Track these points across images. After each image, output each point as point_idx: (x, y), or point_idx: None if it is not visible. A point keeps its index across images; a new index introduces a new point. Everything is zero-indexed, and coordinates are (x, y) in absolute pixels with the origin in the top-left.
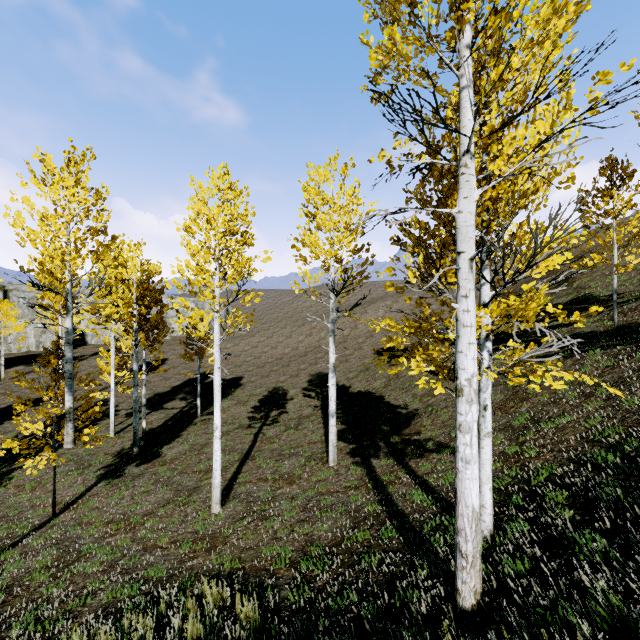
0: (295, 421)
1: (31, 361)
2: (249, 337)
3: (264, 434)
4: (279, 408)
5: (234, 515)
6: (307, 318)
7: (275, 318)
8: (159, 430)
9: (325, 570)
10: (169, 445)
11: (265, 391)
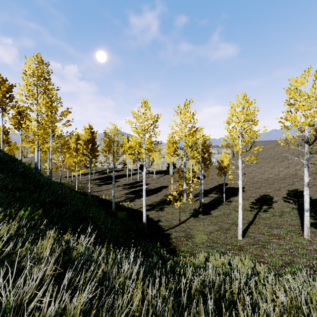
0: (279, 213)
1: (161, 173)
2: (246, 167)
3: (260, 215)
4: (267, 205)
5: (248, 242)
6: (288, 157)
7: (262, 157)
8: (208, 204)
9: (302, 272)
10: (213, 210)
11: (258, 195)
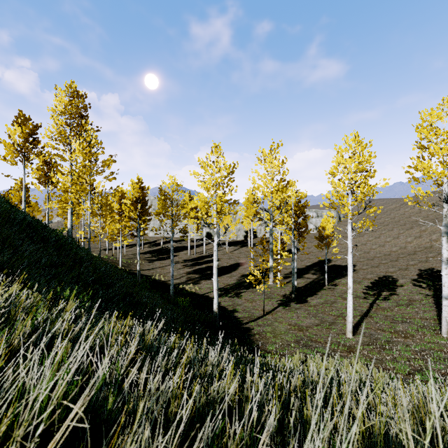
0: (405, 301)
1: (235, 244)
2: (358, 237)
3: (378, 305)
4: (389, 290)
5: (362, 341)
6: (419, 223)
7: (381, 222)
8: (303, 288)
9: (438, 383)
10: (311, 297)
11: (375, 277)
